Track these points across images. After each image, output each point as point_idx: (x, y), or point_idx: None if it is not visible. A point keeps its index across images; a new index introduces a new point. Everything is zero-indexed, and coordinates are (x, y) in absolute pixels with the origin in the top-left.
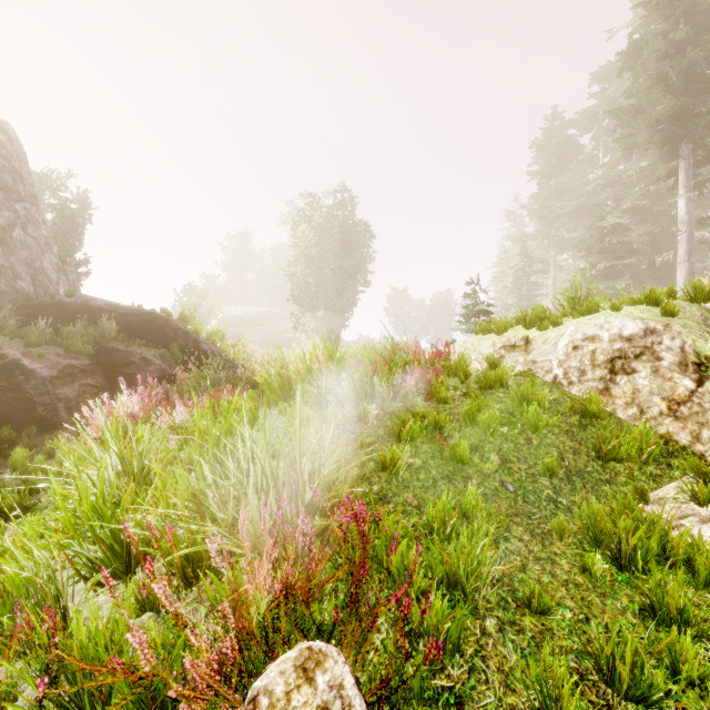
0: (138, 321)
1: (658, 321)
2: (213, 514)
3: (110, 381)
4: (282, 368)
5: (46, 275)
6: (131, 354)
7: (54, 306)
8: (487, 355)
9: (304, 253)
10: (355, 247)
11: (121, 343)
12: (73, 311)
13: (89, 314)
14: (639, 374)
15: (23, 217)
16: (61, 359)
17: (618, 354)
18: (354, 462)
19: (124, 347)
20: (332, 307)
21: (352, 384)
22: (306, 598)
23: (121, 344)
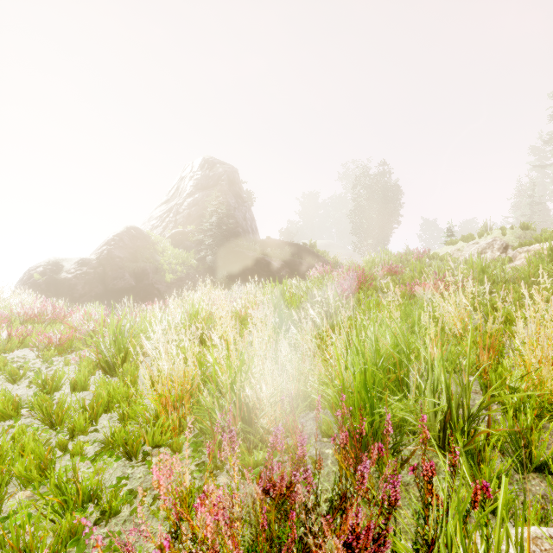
0: (293, 248)
1: (499, 237)
2: (372, 271)
3: (290, 271)
4: (370, 258)
5: (254, 231)
6: (295, 261)
7: (263, 243)
8: (445, 252)
9: (359, 206)
10: (392, 199)
11: (290, 257)
12: (270, 245)
13: (275, 246)
14: (487, 253)
15: (248, 208)
16: (279, 262)
17: (484, 248)
18: (396, 260)
19: (292, 259)
20: (377, 238)
21: (394, 259)
22: (391, 270)
23: (290, 257)
